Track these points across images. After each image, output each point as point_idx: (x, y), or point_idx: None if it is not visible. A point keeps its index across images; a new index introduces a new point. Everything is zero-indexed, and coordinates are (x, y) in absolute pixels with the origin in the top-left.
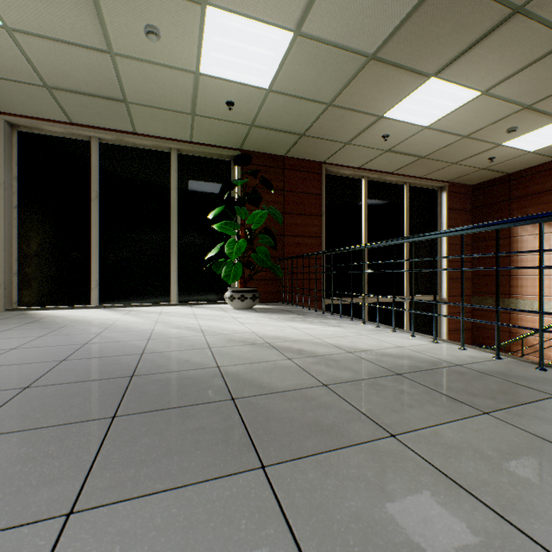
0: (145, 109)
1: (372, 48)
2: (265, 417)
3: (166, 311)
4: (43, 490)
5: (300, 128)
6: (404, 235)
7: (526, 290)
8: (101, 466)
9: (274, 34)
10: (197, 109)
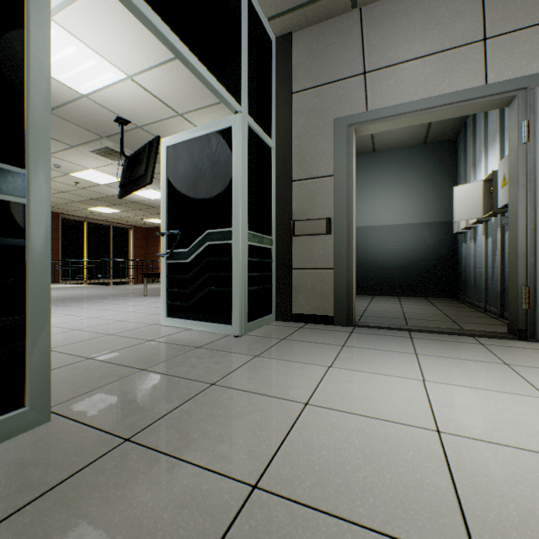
0: None
1: (77, 201)
2: None
3: None
4: None
5: None
6: (110, 250)
7: None
8: None
9: None
10: None
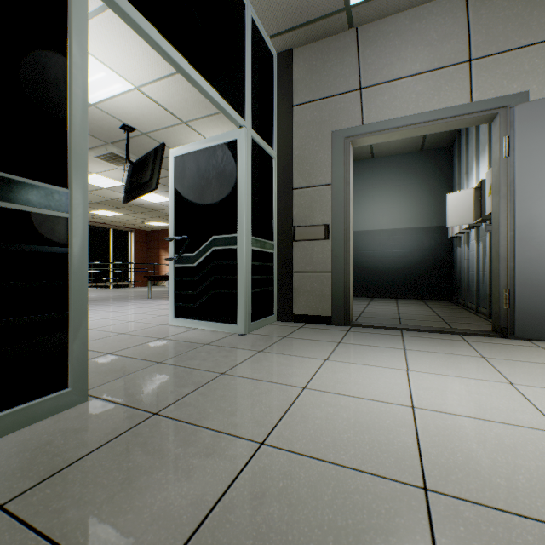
0: None
1: None
2: None
3: None
4: None
5: None
6: (111, 253)
7: None
8: None
9: None
10: None
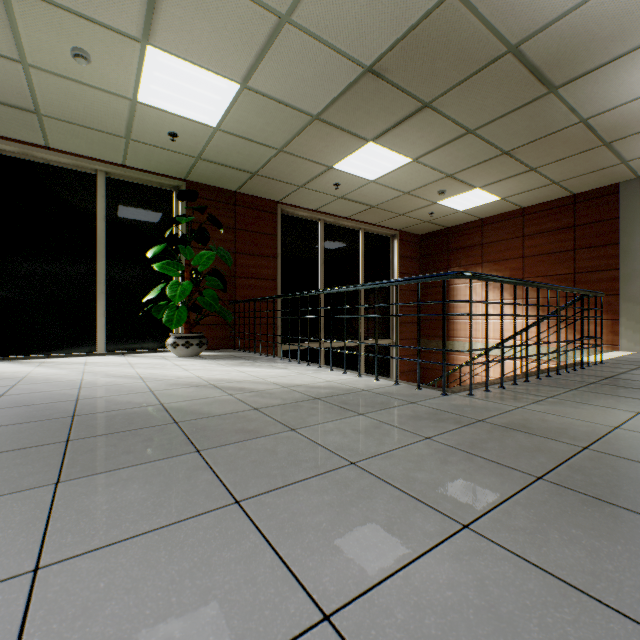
0: (64, 125)
1: (315, 111)
2: (203, 429)
3: (93, 362)
4: (28, 477)
5: (252, 168)
6: (360, 280)
7: (460, 333)
8: (70, 463)
9: (221, 83)
10: (132, 134)
